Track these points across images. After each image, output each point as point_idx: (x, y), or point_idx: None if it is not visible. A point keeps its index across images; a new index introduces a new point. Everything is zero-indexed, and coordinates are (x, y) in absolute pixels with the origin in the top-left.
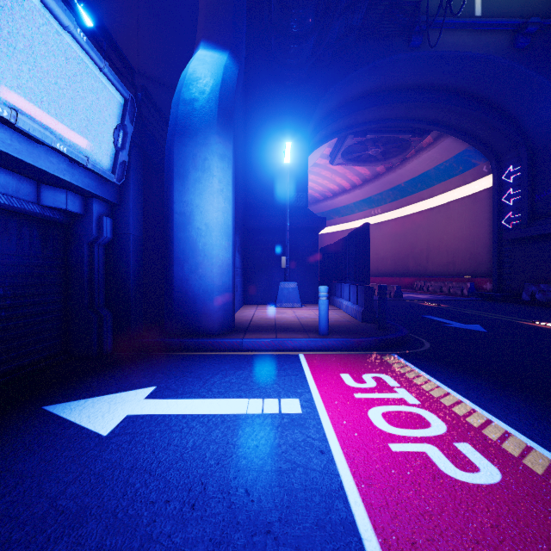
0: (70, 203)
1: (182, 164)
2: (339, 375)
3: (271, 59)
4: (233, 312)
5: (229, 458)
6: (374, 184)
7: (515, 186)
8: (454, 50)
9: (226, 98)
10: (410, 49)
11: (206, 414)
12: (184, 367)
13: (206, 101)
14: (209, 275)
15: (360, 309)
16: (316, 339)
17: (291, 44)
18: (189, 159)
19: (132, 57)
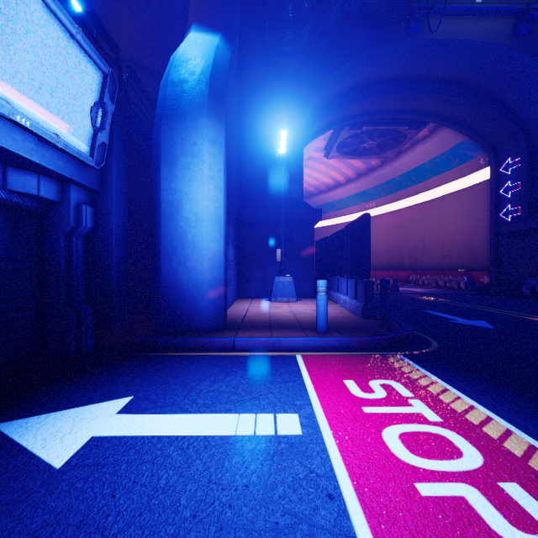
0: (42, 189)
1: (170, 148)
2: (343, 382)
3: (266, 47)
4: (225, 307)
5: (210, 507)
6: (368, 178)
7: (513, 178)
8: (453, 38)
9: (218, 80)
10: (408, 37)
11: (186, 436)
12: (169, 371)
13: (196, 82)
14: (199, 268)
15: (359, 304)
16: (314, 338)
17: (286, 30)
18: (178, 144)
19: (123, 45)
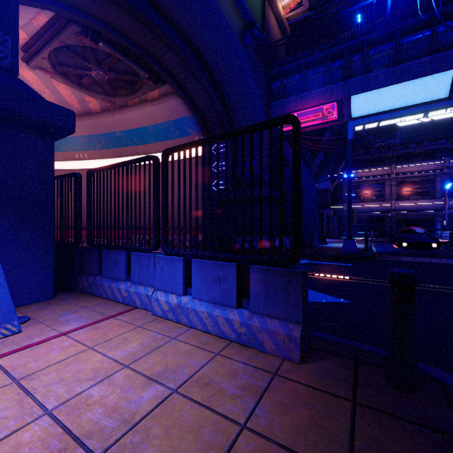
0: None
1: None
2: None
3: None
4: None
5: None
6: (83, 122)
7: (221, 159)
8: None
9: None
10: None
11: None
12: None
13: None
14: None
15: (280, 326)
16: None
17: None
18: None
19: None
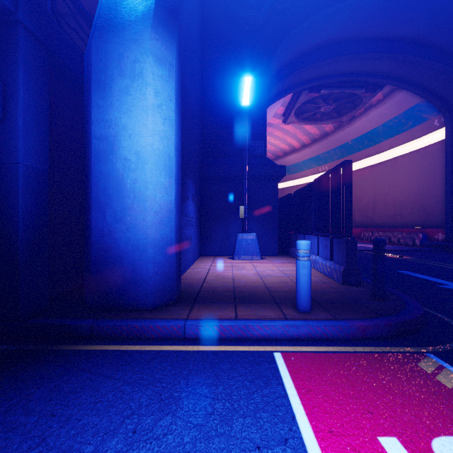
0: None
1: (103, 67)
2: (380, 446)
3: None
4: (178, 274)
5: None
6: (322, 143)
7: None
8: None
9: None
10: None
11: None
12: (65, 396)
13: None
14: (141, 224)
15: (338, 267)
16: (297, 323)
17: None
18: (113, 61)
19: None
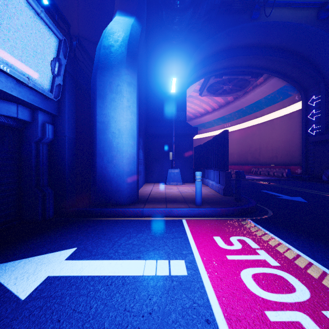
0: (20, 113)
1: (102, 88)
2: (213, 238)
3: (163, 26)
4: (137, 189)
5: None
6: (226, 108)
7: (316, 108)
8: (279, 21)
9: (133, 45)
10: (251, 20)
11: (110, 276)
12: (100, 230)
13: (119, 46)
14: (121, 164)
15: (222, 187)
16: (194, 209)
17: (176, 15)
18: (107, 85)
19: (74, 25)
